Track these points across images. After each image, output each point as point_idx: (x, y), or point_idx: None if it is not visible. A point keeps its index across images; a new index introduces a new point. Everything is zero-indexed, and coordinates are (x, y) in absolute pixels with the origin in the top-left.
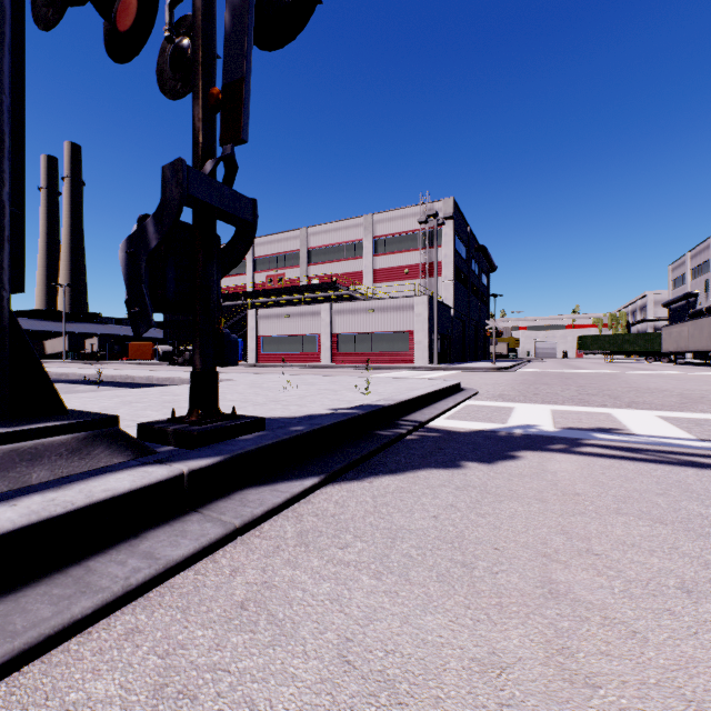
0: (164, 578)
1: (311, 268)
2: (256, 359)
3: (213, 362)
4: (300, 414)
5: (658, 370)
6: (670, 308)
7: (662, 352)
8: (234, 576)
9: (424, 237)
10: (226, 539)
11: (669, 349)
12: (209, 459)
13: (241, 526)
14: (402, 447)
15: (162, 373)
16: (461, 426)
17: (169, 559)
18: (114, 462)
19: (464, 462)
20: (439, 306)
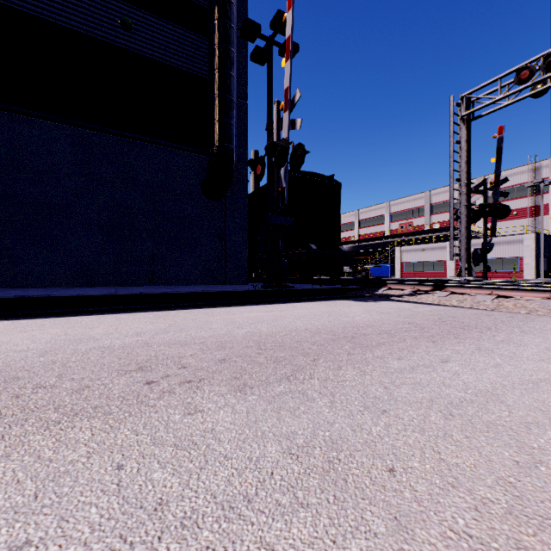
0: None
1: (433, 217)
2: (400, 276)
3: (487, 271)
4: None
5: None
6: None
7: None
8: None
9: (532, 187)
10: None
11: None
12: None
13: None
14: None
15: None
16: None
17: None
18: None
19: None
20: (545, 238)
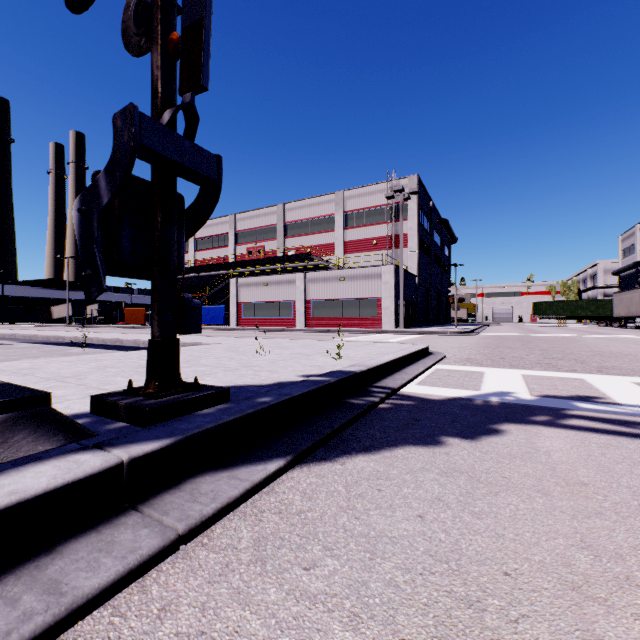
0: (67, 624)
1: (287, 240)
2: (237, 323)
3: (173, 329)
4: (270, 382)
5: (612, 334)
6: (620, 276)
7: (614, 317)
8: (163, 618)
9: (391, 211)
10: (163, 553)
11: (620, 314)
12: (157, 442)
13: (185, 532)
14: (376, 417)
15: (149, 337)
16: (434, 392)
17: (77, 595)
18: (39, 450)
19: (444, 438)
20: (404, 274)
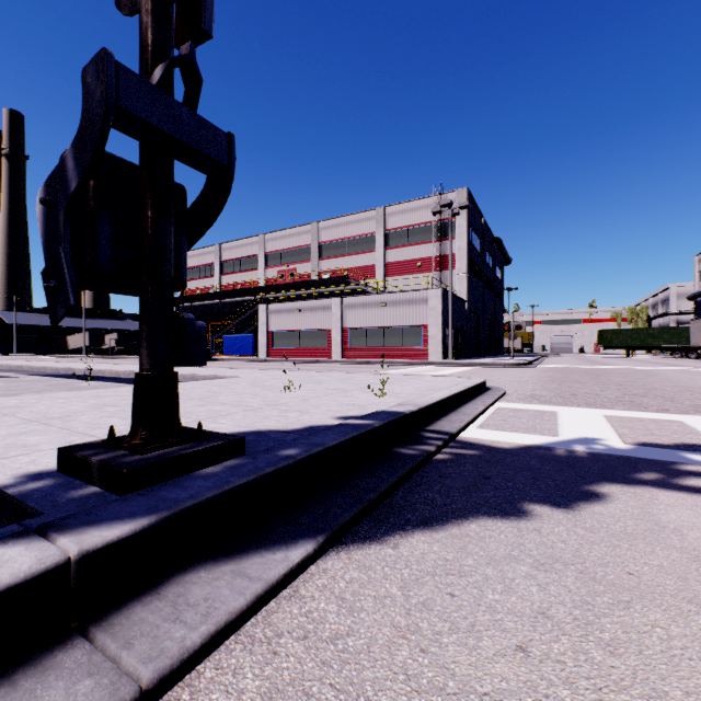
0: None
1: (322, 262)
2: (266, 354)
3: (169, 360)
4: (298, 426)
5: (692, 366)
6: (696, 301)
7: (691, 347)
8: None
9: (437, 229)
10: None
11: (698, 343)
12: (127, 524)
13: (151, 685)
14: (433, 473)
15: None
16: (502, 438)
17: None
18: None
19: (529, 505)
20: (453, 299)
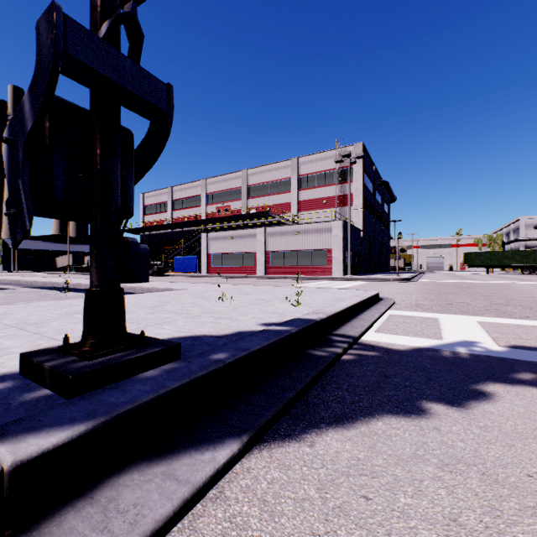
0: None
1: (250, 201)
2: (207, 271)
3: (115, 278)
4: (228, 331)
5: None
6: None
7: None
8: None
9: (339, 174)
10: None
11: None
12: (65, 431)
13: None
14: (341, 372)
15: None
16: (396, 341)
17: None
18: None
19: (426, 403)
20: (351, 228)
